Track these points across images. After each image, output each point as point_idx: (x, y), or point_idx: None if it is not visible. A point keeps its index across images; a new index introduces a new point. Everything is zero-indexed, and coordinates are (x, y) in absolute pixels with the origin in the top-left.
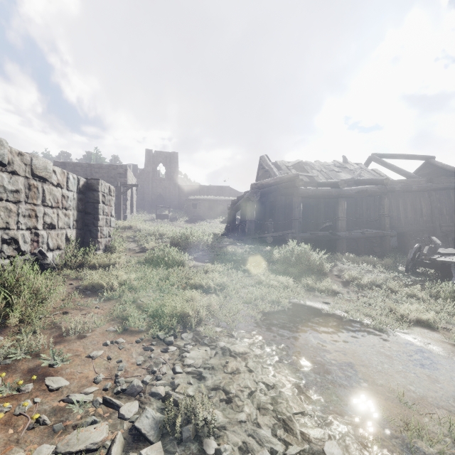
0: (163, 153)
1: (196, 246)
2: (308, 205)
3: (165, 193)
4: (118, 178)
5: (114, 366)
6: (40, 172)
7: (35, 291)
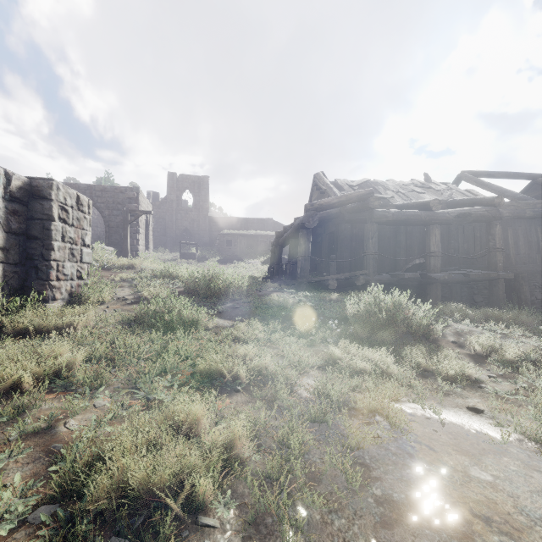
0: (190, 178)
1: (223, 293)
2: (383, 236)
3: (192, 226)
4: (127, 204)
5: None
6: None
7: None
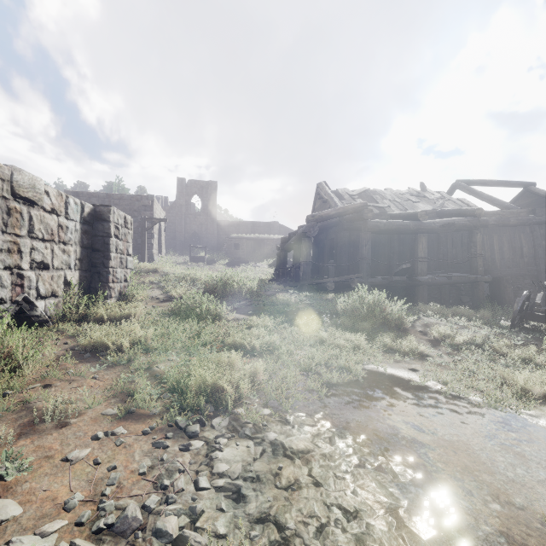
0: (199, 183)
1: (237, 293)
2: (379, 242)
3: (201, 230)
4: (143, 211)
5: (102, 477)
6: (25, 192)
7: (8, 354)
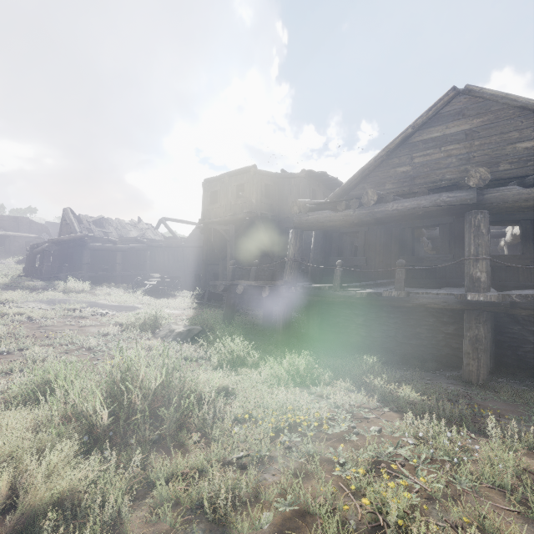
0: None
1: None
2: (101, 253)
3: None
4: None
5: None
6: None
7: None
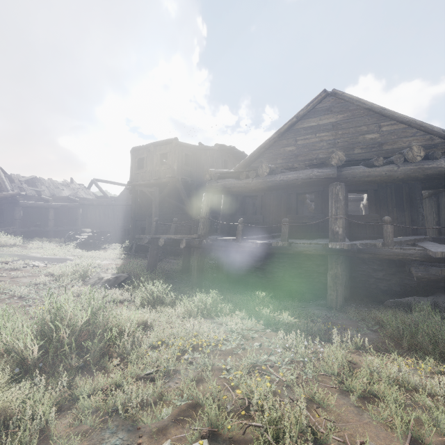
0: None
1: None
2: (33, 210)
3: None
4: None
5: None
6: None
7: None
